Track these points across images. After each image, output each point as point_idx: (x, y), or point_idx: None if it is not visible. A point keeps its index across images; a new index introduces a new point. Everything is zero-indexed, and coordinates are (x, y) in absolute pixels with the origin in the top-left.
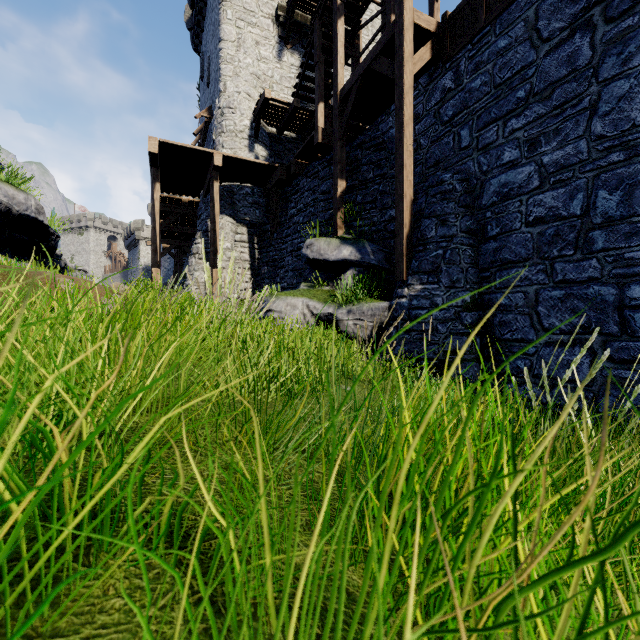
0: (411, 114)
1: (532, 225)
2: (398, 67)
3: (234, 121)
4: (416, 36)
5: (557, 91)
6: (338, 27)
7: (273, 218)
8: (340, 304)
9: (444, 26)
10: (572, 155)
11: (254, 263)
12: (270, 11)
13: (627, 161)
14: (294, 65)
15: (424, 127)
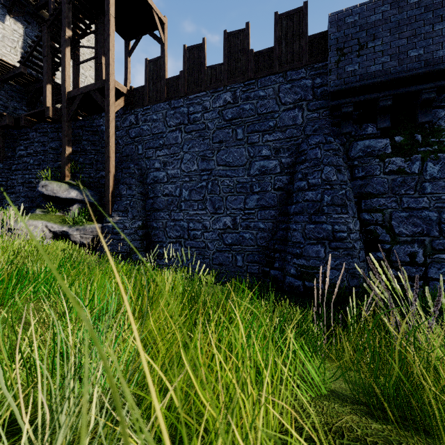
0: (114, 132)
1: (165, 196)
2: (107, 106)
3: None
4: (117, 91)
5: (172, 148)
6: (66, 52)
7: None
8: (71, 225)
9: (131, 92)
10: (176, 174)
11: None
12: None
13: (190, 182)
14: (17, 31)
15: (121, 135)
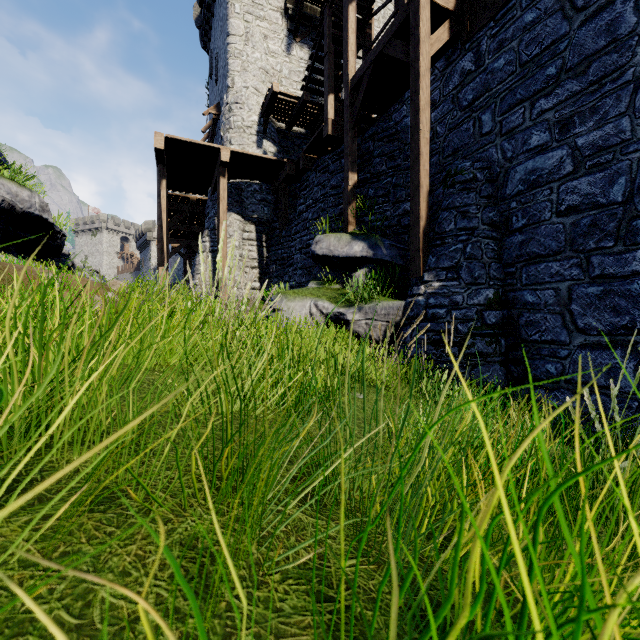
0: (428, 98)
1: (564, 215)
2: (414, 49)
3: (242, 117)
4: (433, 16)
5: (594, 65)
6: (349, 13)
7: (282, 215)
8: (351, 303)
9: (463, 4)
10: (612, 135)
11: (262, 262)
12: (279, 4)
13: None
14: (303, 59)
15: (441, 114)
